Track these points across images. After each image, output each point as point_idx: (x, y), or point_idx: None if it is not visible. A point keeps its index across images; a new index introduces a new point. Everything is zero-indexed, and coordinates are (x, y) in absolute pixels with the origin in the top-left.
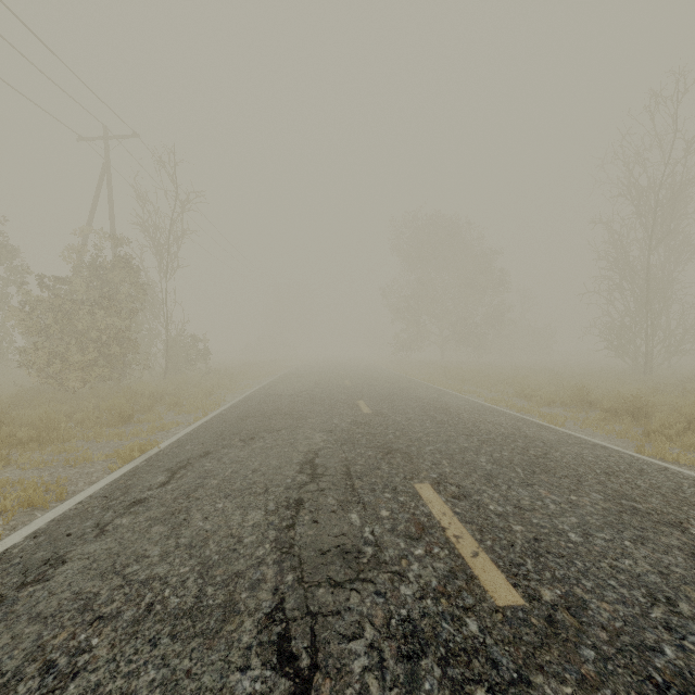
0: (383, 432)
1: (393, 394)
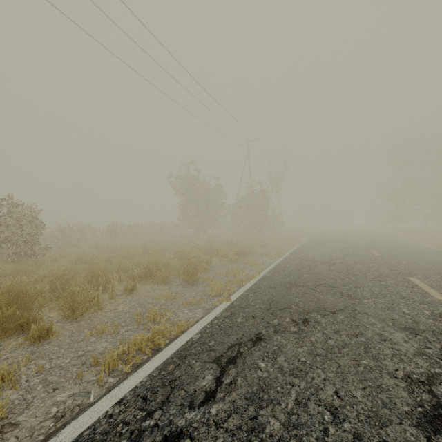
0: (365, 245)
1: (375, 240)
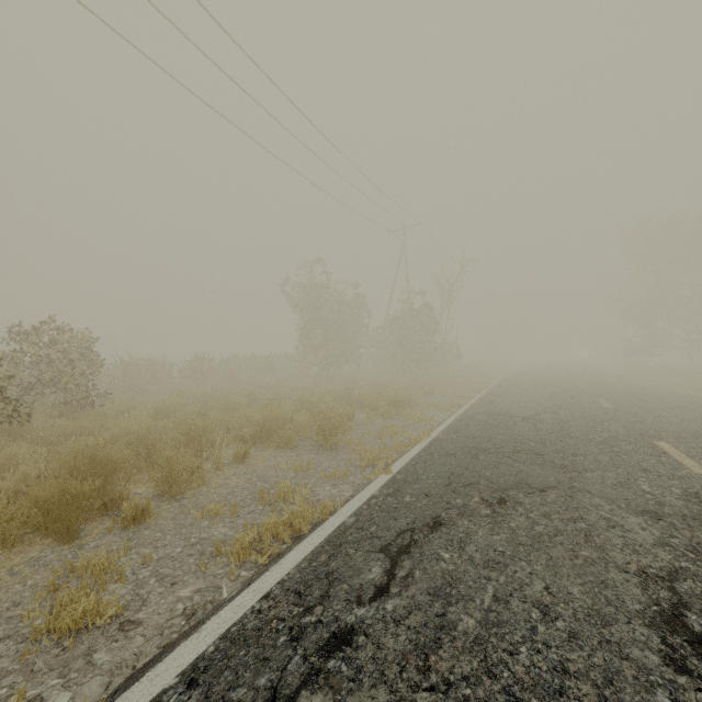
0: (589, 392)
1: (606, 383)
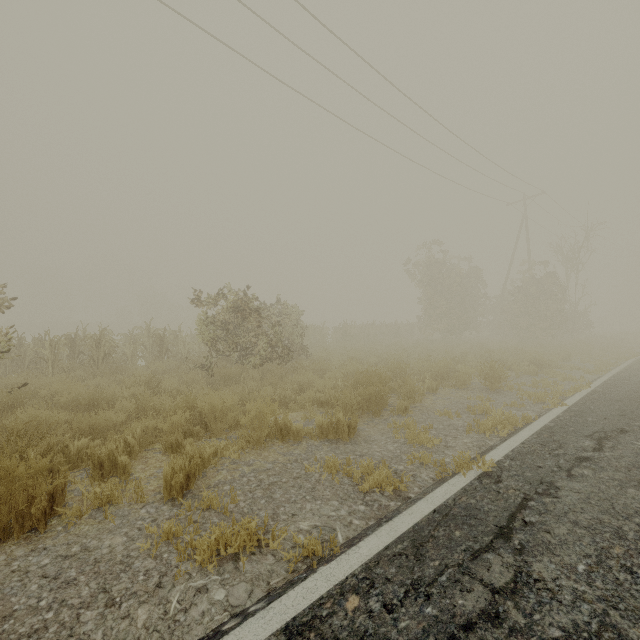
0: None
1: None
